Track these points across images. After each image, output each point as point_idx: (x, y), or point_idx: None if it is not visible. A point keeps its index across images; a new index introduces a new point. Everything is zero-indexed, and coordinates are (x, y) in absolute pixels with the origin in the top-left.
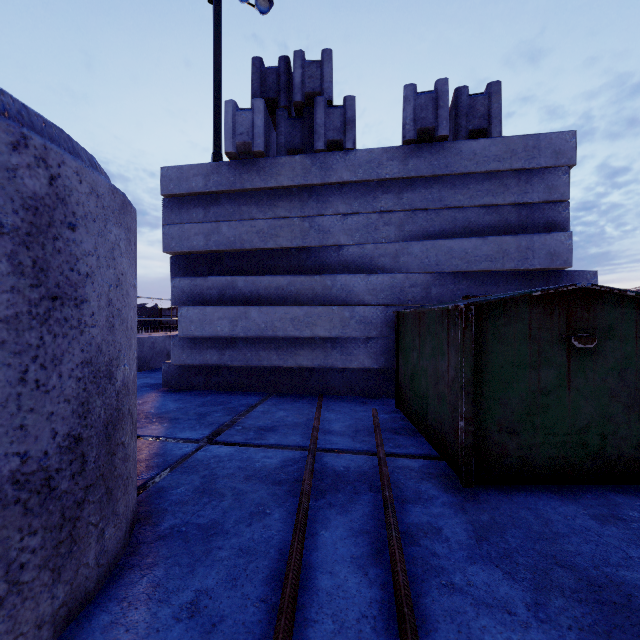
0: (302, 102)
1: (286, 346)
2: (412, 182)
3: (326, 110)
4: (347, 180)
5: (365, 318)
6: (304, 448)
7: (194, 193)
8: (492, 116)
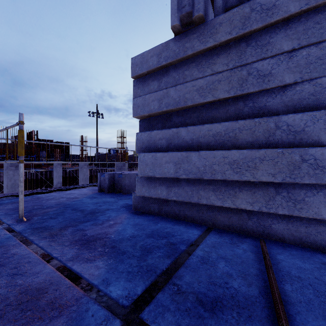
0: None
1: (224, 187)
2: None
3: None
4: (295, 11)
5: (323, 161)
6: None
7: (151, 70)
8: None
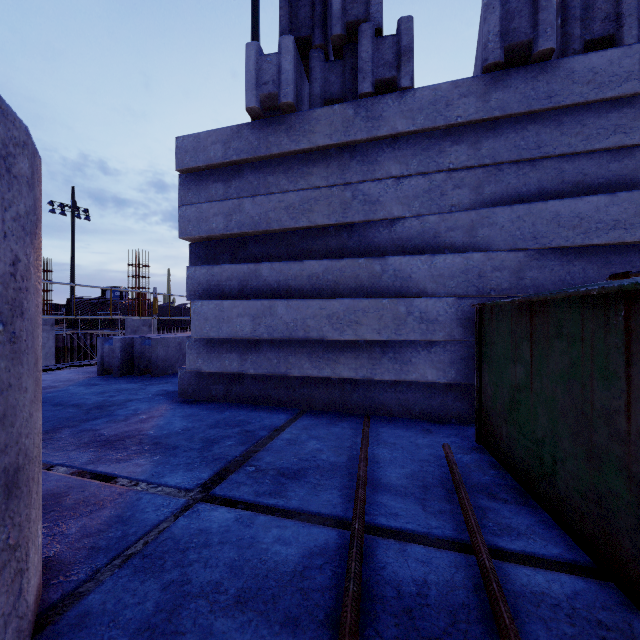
0: (342, 35)
1: (322, 351)
2: (495, 125)
3: (374, 40)
4: (402, 130)
5: (428, 314)
6: (344, 521)
7: (212, 165)
8: (624, 14)
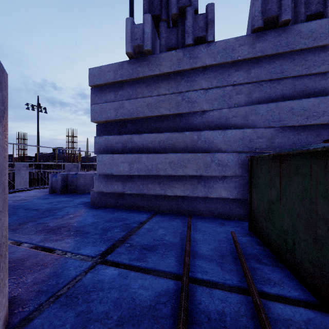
0: (177, 13)
1: (166, 181)
2: (258, 60)
3: (193, 16)
4: (208, 64)
5: (222, 162)
6: (177, 275)
7: (108, 83)
8: (328, 0)
